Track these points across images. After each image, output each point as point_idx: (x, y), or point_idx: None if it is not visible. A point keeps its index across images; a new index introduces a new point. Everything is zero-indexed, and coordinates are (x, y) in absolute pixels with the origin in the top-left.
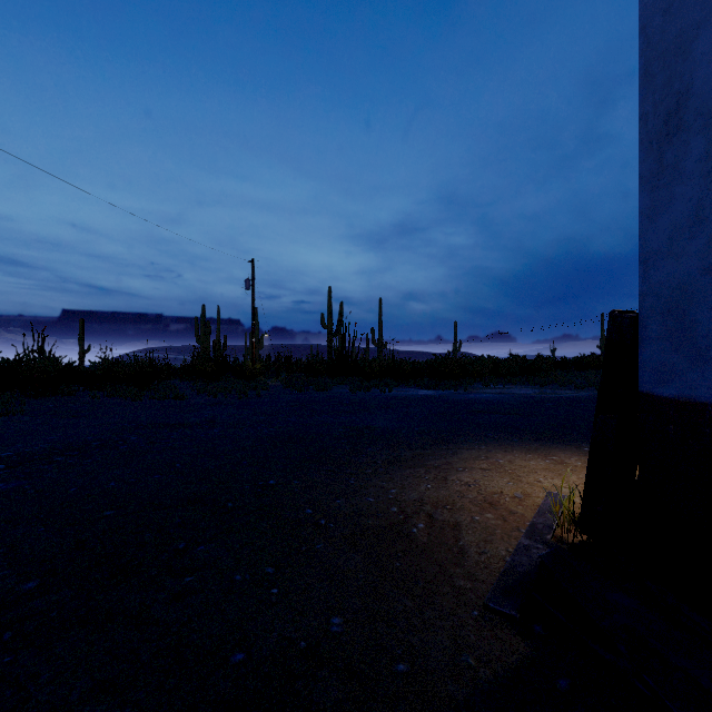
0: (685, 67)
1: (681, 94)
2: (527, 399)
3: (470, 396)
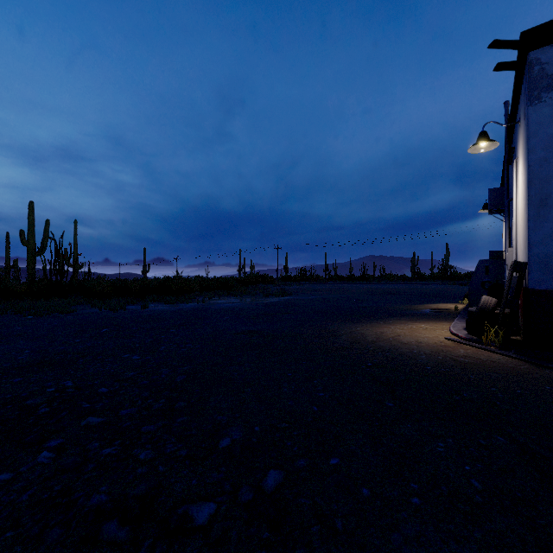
0: (549, 187)
1: (547, 195)
2: (262, 305)
3: (221, 306)
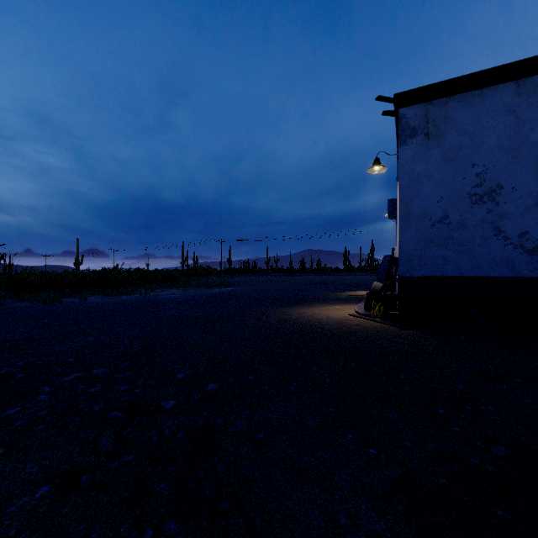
0: (411, 205)
1: (410, 210)
2: (206, 295)
3: (165, 297)
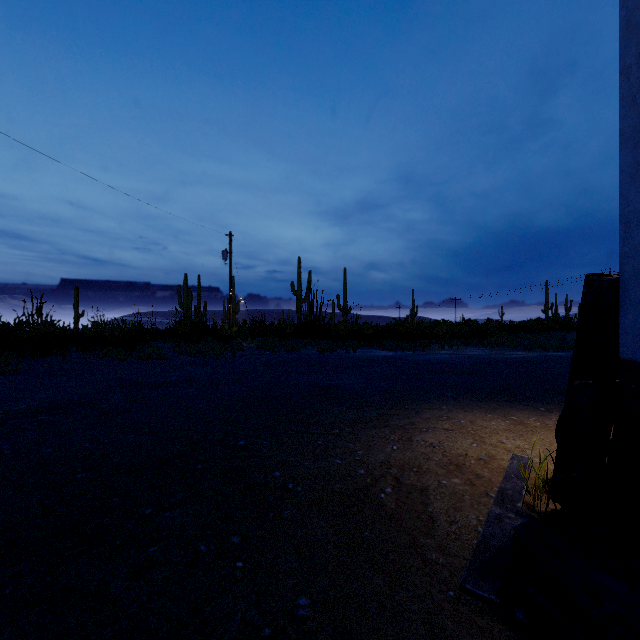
0: None
1: None
2: (481, 360)
3: (427, 357)
